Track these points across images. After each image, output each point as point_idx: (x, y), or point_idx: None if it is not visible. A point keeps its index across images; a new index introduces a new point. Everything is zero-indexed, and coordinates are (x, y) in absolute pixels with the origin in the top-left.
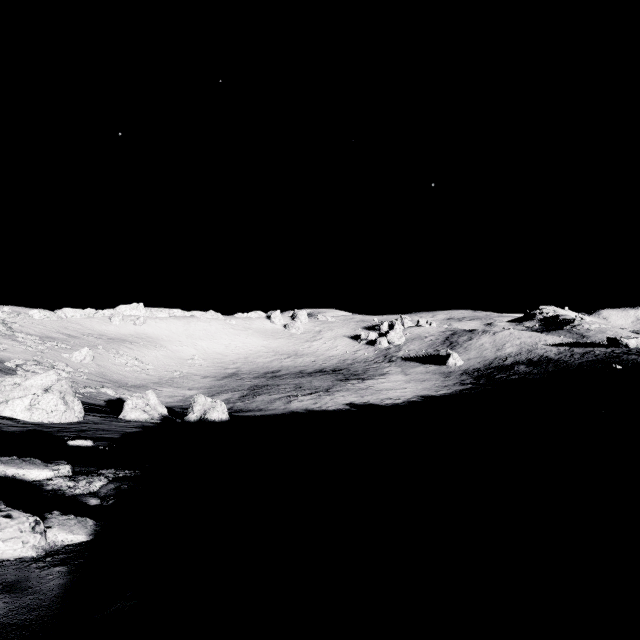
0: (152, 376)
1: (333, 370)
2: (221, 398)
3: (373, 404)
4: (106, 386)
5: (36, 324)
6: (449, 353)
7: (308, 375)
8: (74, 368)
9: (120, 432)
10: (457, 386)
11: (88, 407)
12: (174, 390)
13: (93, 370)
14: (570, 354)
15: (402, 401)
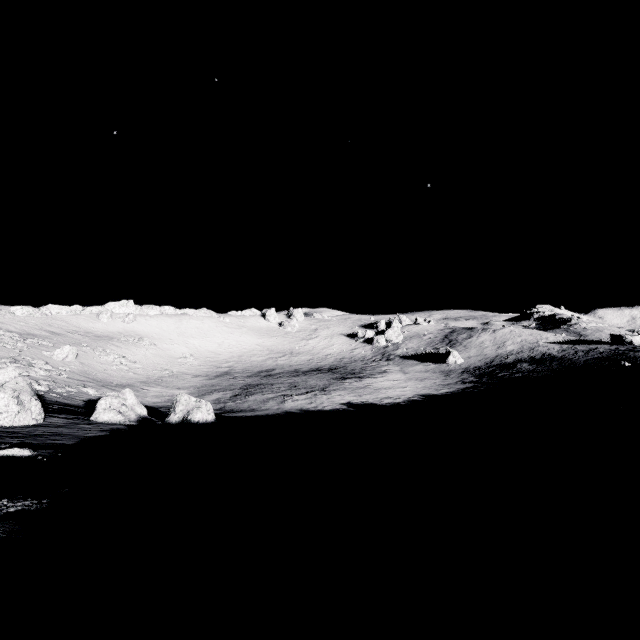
0: (140, 375)
1: (329, 369)
2: (211, 398)
3: (372, 404)
4: (88, 385)
5: (17, 321)
6: (449, 351)
7: (303, 374)
8: (55, 366)
9: (79, 437)
10: (459, 385)
11: (59, 408)
12: (162, 389)
13: (76, 369)
14: (574, 351)
15: (402, 400)
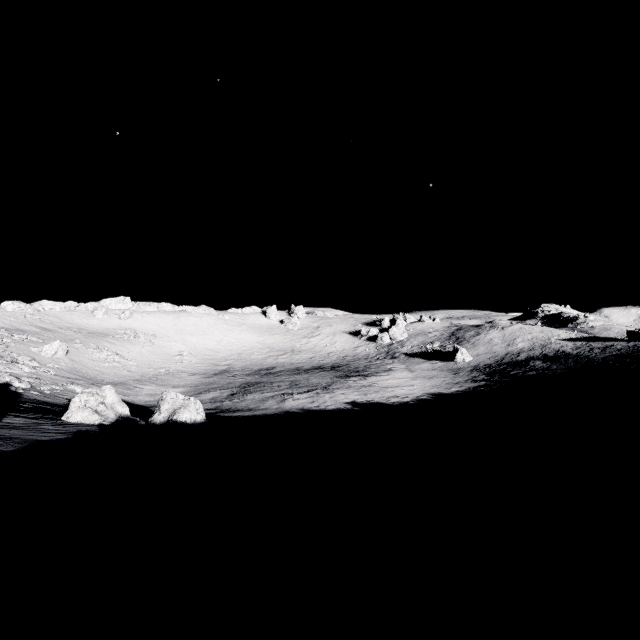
0: (134, 373)
1: (332, 367)
2: (208, 396)
3: (378, 403)
4: (76, 383)
5: (7, 316)
6: (457, 348)
7: (305, 372)
8: (42, 363)
9: (29, 441)
10: (469, 383)
11: (32, 406)
12: (156, 388)
13: (65, 365)
14: (589, 349)
15: (410, 399)
